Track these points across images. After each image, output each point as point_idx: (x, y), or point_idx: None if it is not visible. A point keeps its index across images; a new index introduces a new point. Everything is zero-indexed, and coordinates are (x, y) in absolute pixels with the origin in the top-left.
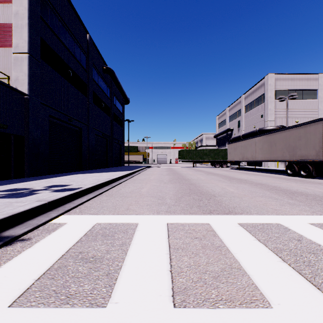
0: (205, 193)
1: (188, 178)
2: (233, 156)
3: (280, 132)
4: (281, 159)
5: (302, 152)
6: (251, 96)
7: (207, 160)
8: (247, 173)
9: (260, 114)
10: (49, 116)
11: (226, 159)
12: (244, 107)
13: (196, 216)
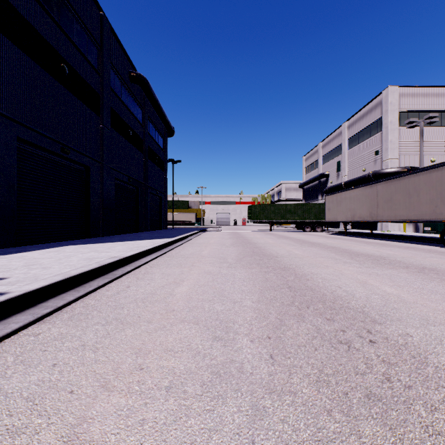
0: (334, 301)
1: (271, 253)
2: (335, 214)
3: (428, 172)
4: (431, 219)
5: None
6: (359, 123)
7: (292, 221)
8: (366, 243)
9: (374, 150)
10: (19, 140)
11: (321, 218)
12: (347, 140)
13: None
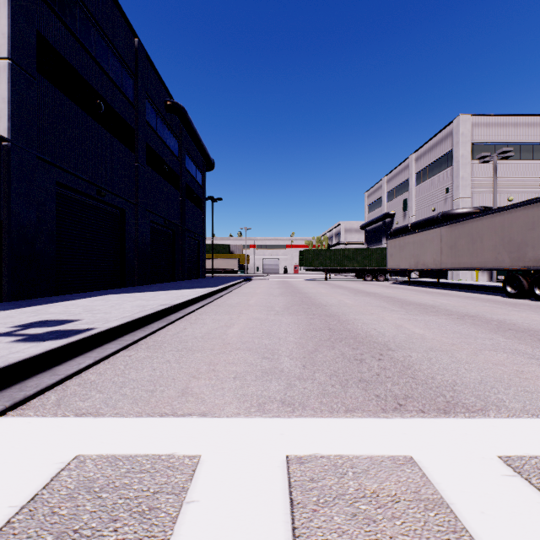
0: (364, 338)
1: (321, 302)
2: (398, 260)
3: (491, 217)
4: (494, 266)
5: (538, 252)
6: (428, 155)
7: (351, 268)
8: (427, 292)
9: (444, 187)
10: (57, 184)
11: (383, 266)
12: (415, 175)
13: (366, 424)
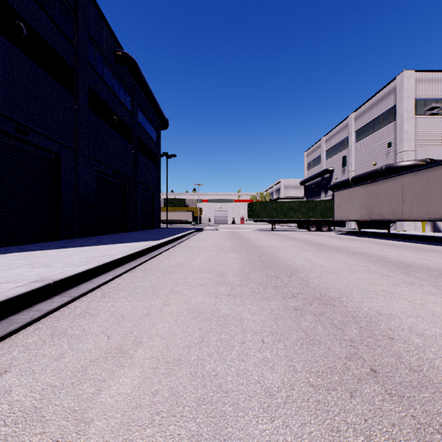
0: None
1: (287, 263)
2: (347, 211)
3: None
4: None
5: None
6: (368, 113)
7: (296, 219)
8: (394, 246)
9: (386, 142)
10: None
11: (327, 217)
12: (354, 133)
13: None
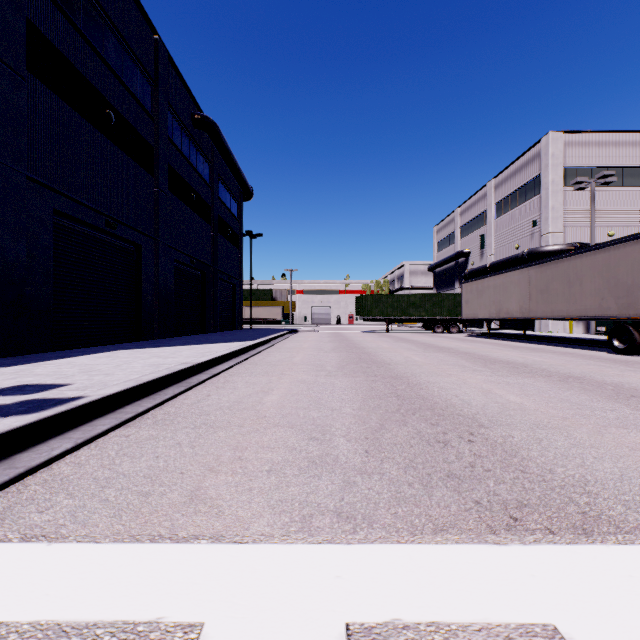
0: (444, 409)
1: (383, 359)
2: (475, 308)
3: (593, 254)
4: (597, 315)
5: None
6: (510, 181)
7: (417, 318)
8: (512, 347)
9: (531, 220)
10: (55, 213)
11: (457, 315)
12: (494, 205)
13: (469, 556)
